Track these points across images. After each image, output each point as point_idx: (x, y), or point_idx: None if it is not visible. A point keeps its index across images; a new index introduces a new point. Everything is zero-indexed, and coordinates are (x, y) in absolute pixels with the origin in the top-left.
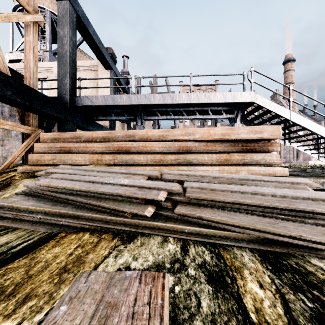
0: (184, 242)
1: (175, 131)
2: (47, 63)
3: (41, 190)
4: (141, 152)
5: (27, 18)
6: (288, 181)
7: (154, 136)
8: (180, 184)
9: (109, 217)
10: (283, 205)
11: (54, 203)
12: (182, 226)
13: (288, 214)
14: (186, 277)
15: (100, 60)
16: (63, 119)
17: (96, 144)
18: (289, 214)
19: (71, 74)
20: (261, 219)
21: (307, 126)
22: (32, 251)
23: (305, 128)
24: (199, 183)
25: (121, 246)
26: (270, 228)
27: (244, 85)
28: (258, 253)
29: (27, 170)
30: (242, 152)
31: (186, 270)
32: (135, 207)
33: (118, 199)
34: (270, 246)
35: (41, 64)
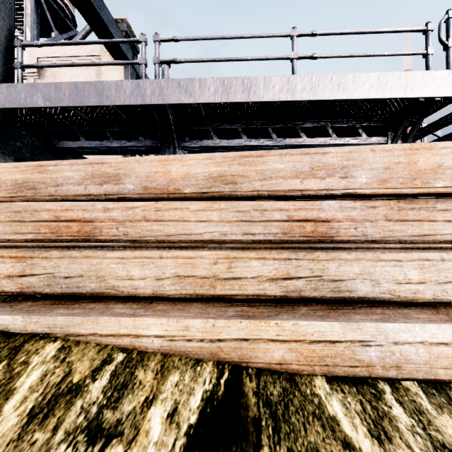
0: None
1: (271, 158)
2: None
3: None
4: (142, 238)
5: None
6: None
7: (192, 178)
8: None
9: None
10: None
11: None
12: None
13: None
14: None
15: (100, 38)
16: None
17: None
18: None
19: None
20: None
21: None
22: None
23: None
24: None
25: None
26: None
27: (429, 55)
28: None
29: None
30: None
31: None
32: None
33: None
34: None
35: None
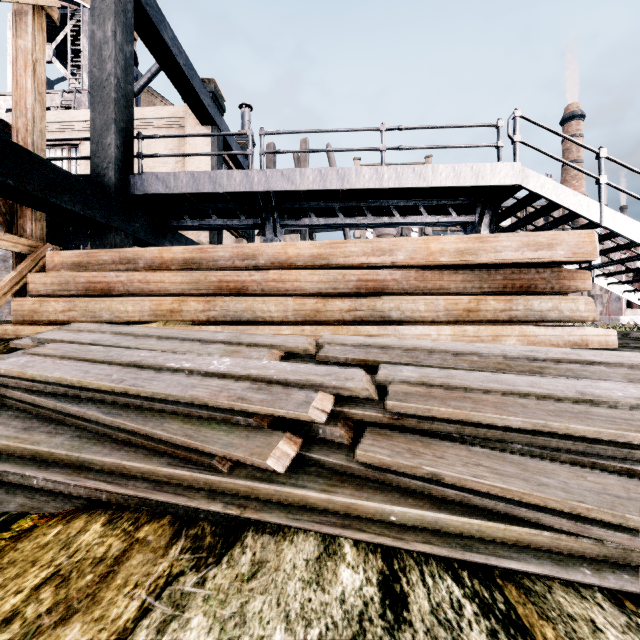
0: (387, 561)
1: (349, 245)
2: (80, 113)
3: (2, 386)
4: (272, 293)
5: None
6: None
7: (302, 257)
8: (366, 370)
9: (166, 468)
10: None
11: (29, 424)
12: (379, 503)
13: None
14: None
15: (189, 104)
16: (101, 223)
17: (168, 276)
18: None
19: (122, 125)
20: (633, 487)
21: (639, 237)
22: None
23: (635, 243)
24: (419, 369)
25: (187, 575)
26: None
27: (499, 148)
28: None
29: (7, 334)
30: (504, 292)
31: None
32: (242, 442)
33: (197, 414)
34: None
35: (67, 114)
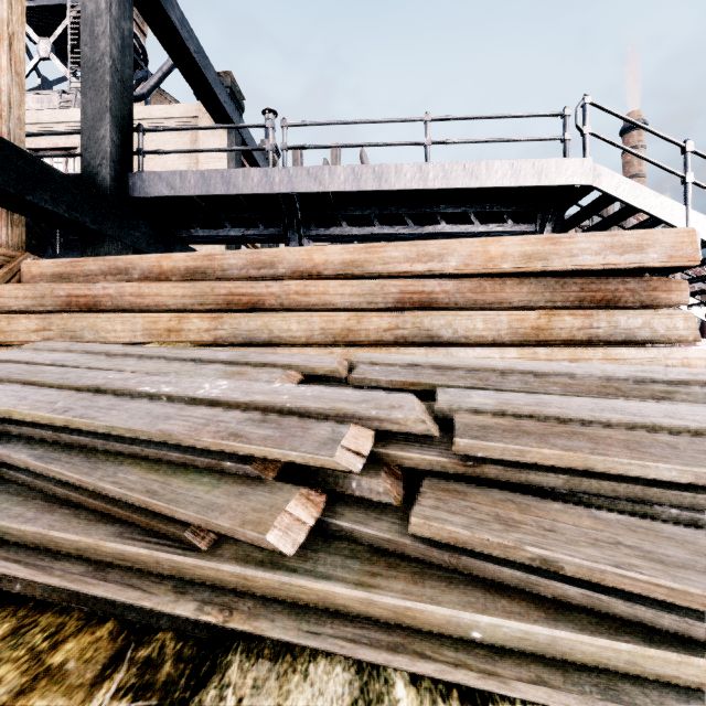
0: None
1: (389, 249)
2: (78, 112)
3: None
4: (295, 308)
5: None
6: None
7: (330, 264)
8: (417, 396)
9: (114, 543)
10: None
11: None
12: (453, 609)
13: None
14: None
15: (202, 100)
16: (92, 229)
17: (167, 288)
18: None
19: (118, 115)
20: None
21: None
22: None
23: None
24: (494, 394)
25: None
26: None
27: (566, 141)
28: None
29: None
30: (581, 307)
31: None
32: (231, 503)
33: (169, 459)
34: None
35: (64, 113)
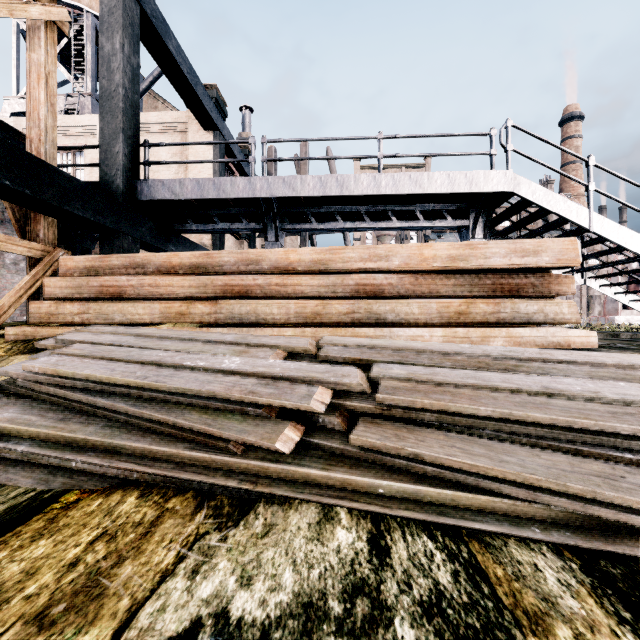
0: (375, 524)
1: (348, 251)
2: (85, 118)
3: (36, 382)
4: (275, 296)
5: (31, 12)
6: (618, 361)
7: (303, 262)
8: (362, 368)
9: (189, 452)
10: (629, 426)
11: (63, 416)
12: (369, 478)
13: None
14: None
15: (192, 110)
16: (110, 228)
17: (176, 281)
18: None
19: (129, 134)
20: (577, 463)
21: (626, 242)
22: None
23: (622, 247)
24: (407, 367)
25: (212, 534)
26: (607, 492)
27: (492, 156)
28: (578, 560)
29: (26, 335)
30: (493, 296)
31: (389, 625)
32: (254, 429)
33: (213, 406)
34: (607, 538)
35: (73, 119)
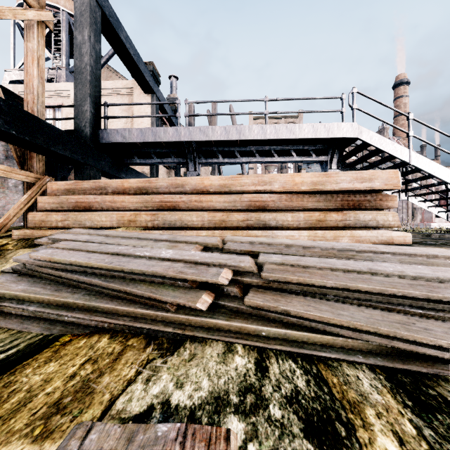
0: (260, 354)
1: (244, 178)
2: (62, 85)
3: (39, 266)
4: (194, 209)
5: (28, 15)
6: (419, 252)
7: (213, 186)
8: (252, 257)
9: (141, 310)
10: (420, 292)
11: (57, 288)
12: (256, 326)
13: (428, 307)
14: (266, 423)
15: (136, 80)
16: (81, 162)
17: (128, 198)
18: (430, 307)
19: (94, 97)
20: (386, 315)
21: (434, 172)
22: (9, 370)
23: (432, 175)
24: (282, 256)
25: (157, 359)
26: (403, 332)
27: (343, 112)
28: (384, 374)
29: (26, 236)
30: (342, 209)
31: (266, 408)
32: (182, 295)
33: (156, 281)
34: (403, 361)
35: (53, 85)
